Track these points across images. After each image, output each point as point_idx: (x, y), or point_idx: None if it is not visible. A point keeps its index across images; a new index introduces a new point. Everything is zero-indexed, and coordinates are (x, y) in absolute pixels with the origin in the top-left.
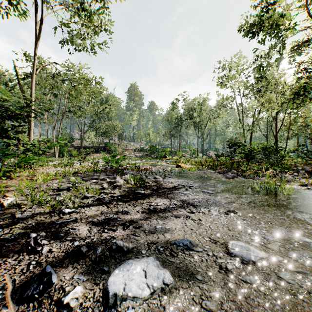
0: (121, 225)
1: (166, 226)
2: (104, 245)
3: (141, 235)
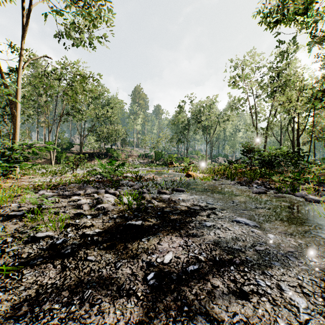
0: None
1: None
2: None
3: None
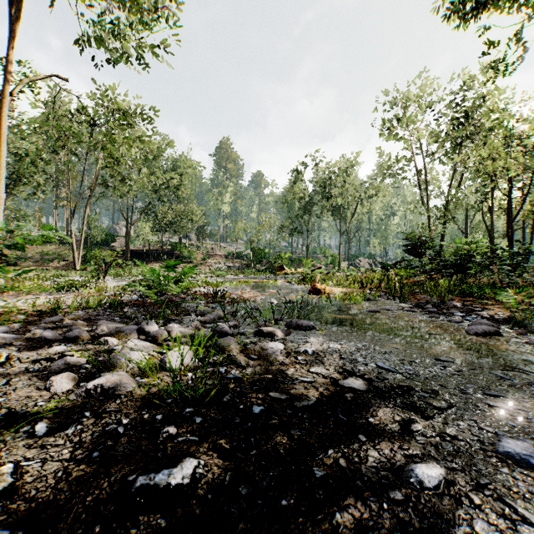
0: None
1: None
2: None
3: None
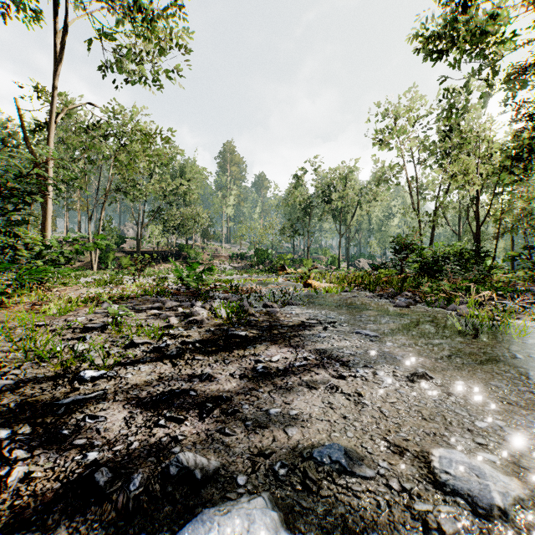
0: (196, 409)
1: (290, 409)
2: (152, 462)
3: (237, 432)
